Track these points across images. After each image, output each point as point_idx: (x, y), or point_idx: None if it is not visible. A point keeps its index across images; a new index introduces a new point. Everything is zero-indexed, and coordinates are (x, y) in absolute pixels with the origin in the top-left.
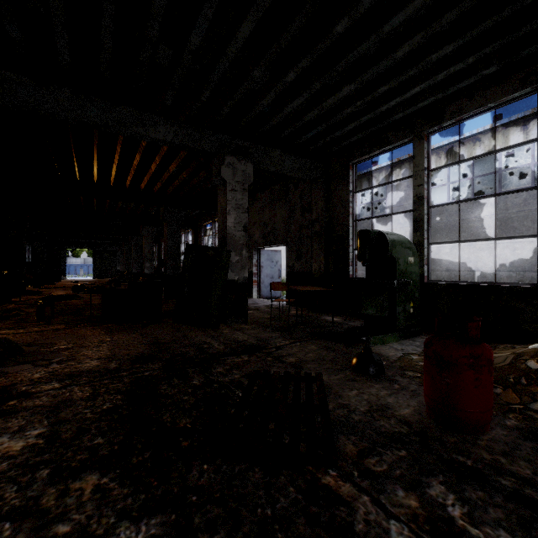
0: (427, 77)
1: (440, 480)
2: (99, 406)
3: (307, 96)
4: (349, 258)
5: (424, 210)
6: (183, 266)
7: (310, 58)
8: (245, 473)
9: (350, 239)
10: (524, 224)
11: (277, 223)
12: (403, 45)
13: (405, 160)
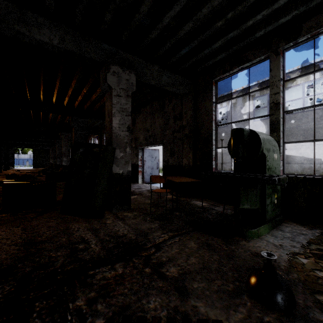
0: None
1: None
2: None
3: (184, 2)
4: (212, 155)
5: (280, 114)
6: (70, 161)
7: None
8: None
9: (213, 140)
10: (320, 133)
11: (156, 129)
12: None
13: (239, 91)
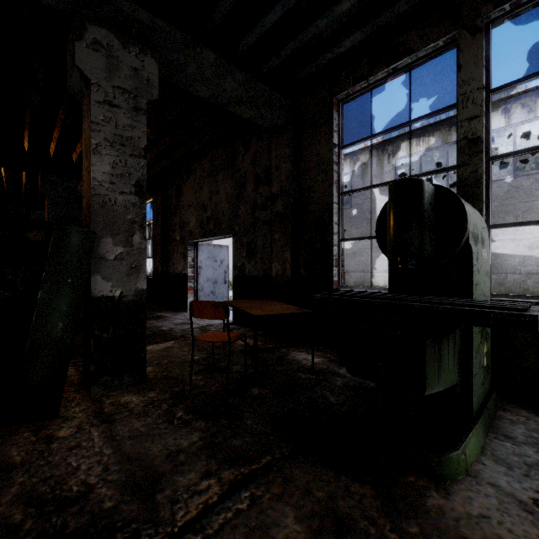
0: None
1: None
2: None
3: None
4: (332, 254)
5: (482, 163)
6: None
7: None
8: None
9: (333, 224)
10: (505, 220)
11: (220, 203)
12: None
13: (372, 147)
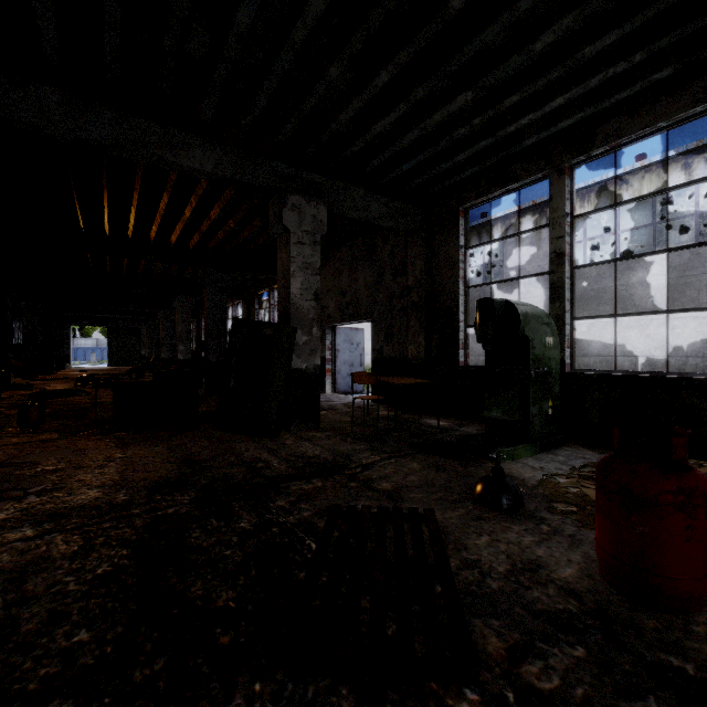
0: (575, 83)
1: (653, 706)
2: (91, 569)
3: (405, 108)
4: (459, 339)
5: (565, 272)
6: (229, 349)
7: (412, 49)
8: (324, 700)
9: (460, 313)
10: (686, 294)
11: (359, 291)
12: (546, 32)
13: (528, 209)
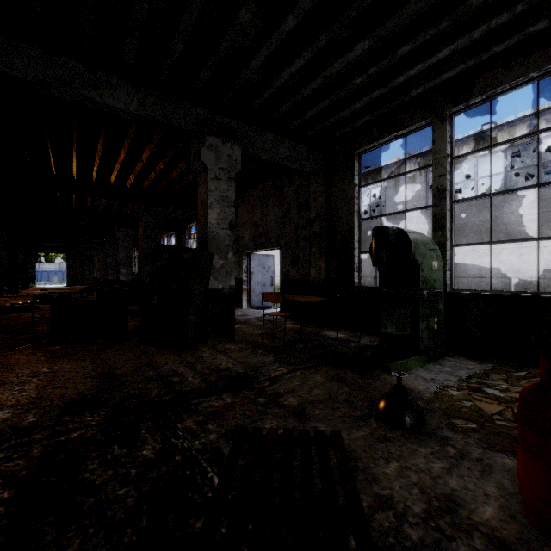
0: (460, 34)
1: None
2: None
3: (309, 56)
4: (354, 263)
5: (446, 205)
6: (152, 271)
7: None
8: None
9: (355, 241)
10: (530, 228)
11: (270, 223)
12: None
13: (405, 160)
